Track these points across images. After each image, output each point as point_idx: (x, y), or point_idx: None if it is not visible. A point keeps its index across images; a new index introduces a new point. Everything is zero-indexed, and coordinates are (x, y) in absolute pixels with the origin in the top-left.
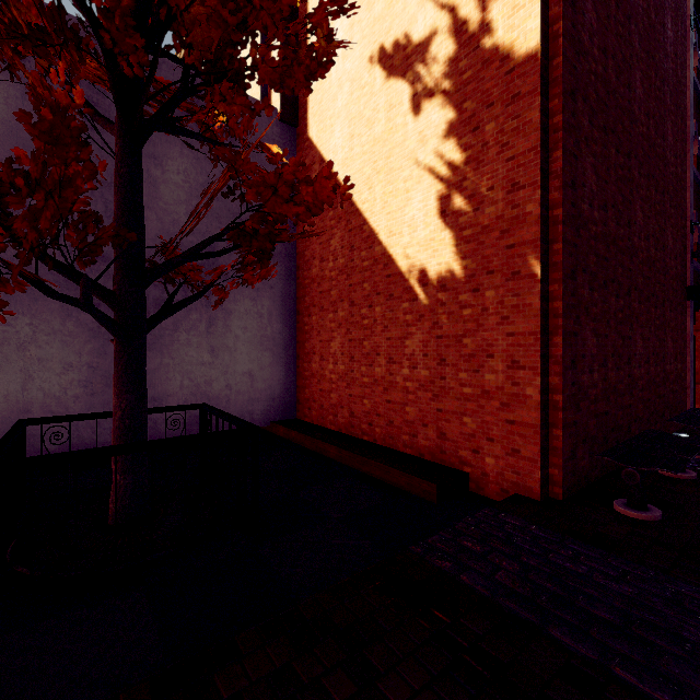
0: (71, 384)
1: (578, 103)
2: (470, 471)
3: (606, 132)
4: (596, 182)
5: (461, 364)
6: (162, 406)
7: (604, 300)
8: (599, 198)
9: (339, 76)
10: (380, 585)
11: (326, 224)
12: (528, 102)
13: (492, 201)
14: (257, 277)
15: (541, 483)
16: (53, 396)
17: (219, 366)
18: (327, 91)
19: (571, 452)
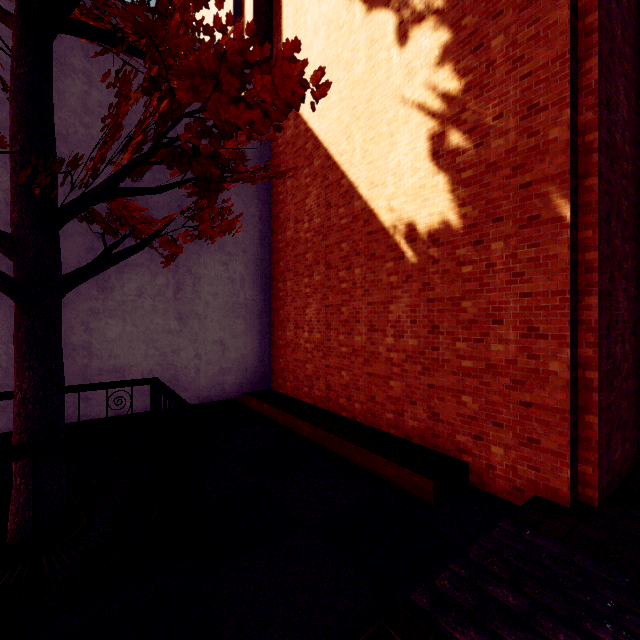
0: None
1: (612, 4)
2: (471, 461)
3: (635, 53)
4: (627, 109)
5: (458, 332)
6: (124, 377)
7: (633, 254)
8: (630, 130)
9: (315, 20)
10: None
11: (301, 183)
12: None
13: (501, 132)
14: (217, 230)
15: (571, 485)
16: None
17: (187, 335)
18: (302, 40)
19: (606, 443)
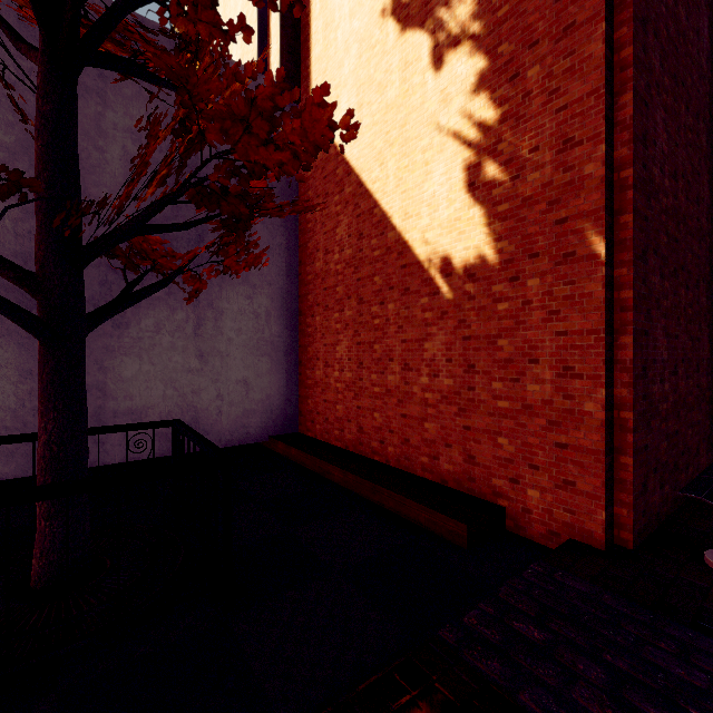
0: (30, 394)
1: (648, 36)
2: (507, 506)
3: (676, 82)
4: (667, 142)
5: (494, 372)
6: (141, 419)
7: (674, 291)
8: (670, 163)
9: (346, 37)
10: (397, 709)
11: (331, 211)
12: (587, 32)
13: (537, 165)
14: (243, 264)
15: (605, 527)
16: (7, 409)
17: (208, 374)
18: (332, 57)
19: (642, 485)
